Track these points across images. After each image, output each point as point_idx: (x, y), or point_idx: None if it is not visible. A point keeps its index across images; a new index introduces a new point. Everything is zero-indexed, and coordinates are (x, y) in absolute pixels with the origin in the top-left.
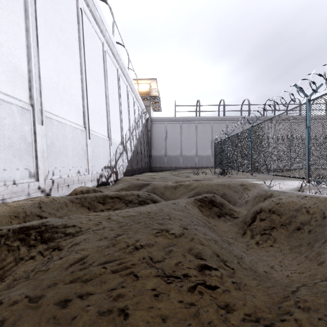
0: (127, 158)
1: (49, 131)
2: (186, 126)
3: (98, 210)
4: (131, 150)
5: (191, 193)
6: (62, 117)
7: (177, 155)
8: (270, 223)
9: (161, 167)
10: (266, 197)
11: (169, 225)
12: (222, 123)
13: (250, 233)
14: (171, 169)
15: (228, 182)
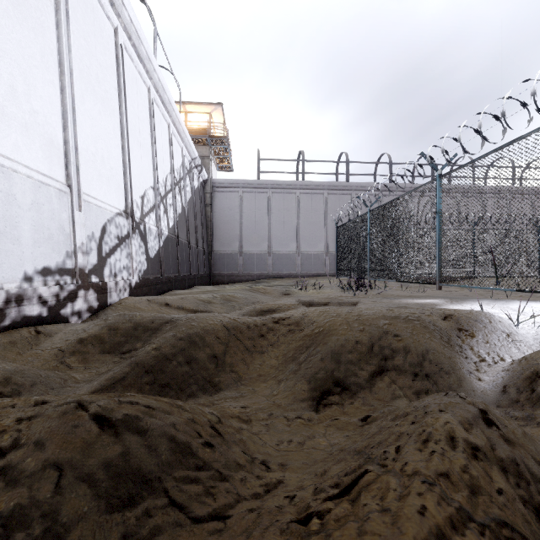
0: (146, 251)
1: None
2: (279, 199)
3: None
4: (158, 235)
5: (317, 357)
6: None
7: (262, 251)
8: None
9: (231, 275)
10: None
11: None
12: (344, 195)
13: None
14: (251, 279)
15: (408, 310)
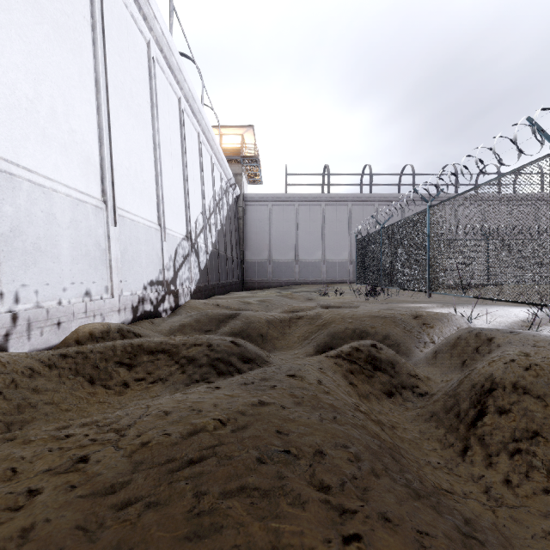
0: (199, 265)
1: (6, 201)
2: (305, 211)
3: (114, 384)
4: (206, 251)
5: (321, 335)
6: (46, 176)
7: (290, 260)
8: (524, 420)
9: (261, 281)
10: (479, 347)
11: (286, 513)
12: (368, 206)
13: (480, 449)
14: (279, 286)
15: (390, 311)
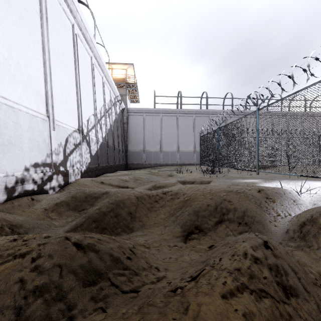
0: (90, 152)
1: None
2: (166, 119)
3: None
4: (97, 142)
5: (186, 213)
6: None
7: (157, 150)
8: None
9: (138, 164)
10: None
11: None
12: (205, 117)
13: None
14: (150, 167)
15: (238, 187)
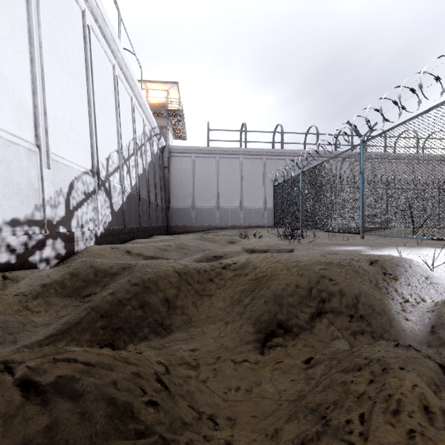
0: (111, 206)
1: None
2: (225, 163)
3: None
4: (122, 192)
5: (261, 300)
6: None
7: (211, 207)
8: None
9: (185, 226)
10: None
11: None
12: (279, 160)
13: None
14: (202, 230)
15: (338, 257)
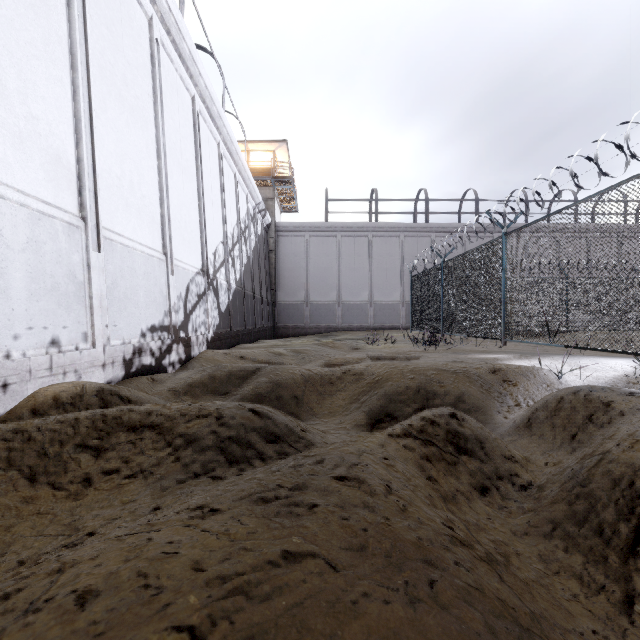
0: (218, 306)
1: None
2: (349, 243)
3: (69, 481)
4: (228, 289)
5: (374, 396)
6: None
7: (331, 301)
8: None
9: (297, 327)
10: (592, 414)
11: None
12: (423, 238)
13: None
14: (318, 332)
15: (461, 364)
